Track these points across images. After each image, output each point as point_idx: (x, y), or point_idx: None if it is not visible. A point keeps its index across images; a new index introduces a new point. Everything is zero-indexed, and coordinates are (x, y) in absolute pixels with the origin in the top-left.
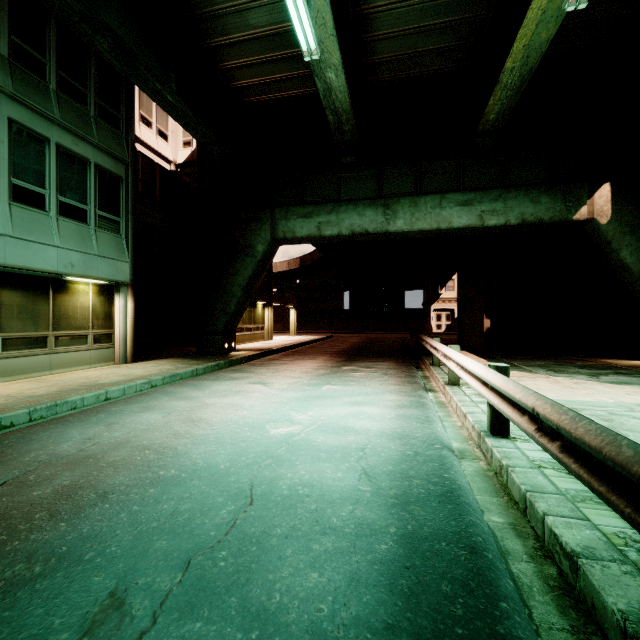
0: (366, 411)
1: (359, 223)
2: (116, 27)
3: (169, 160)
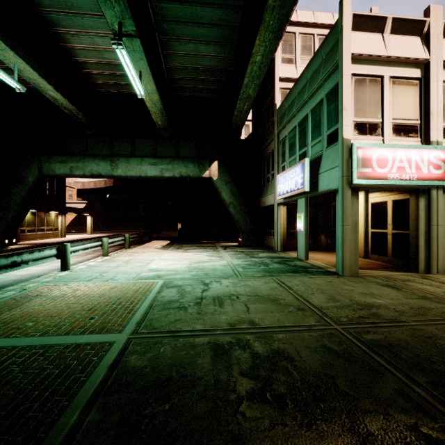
0: (33, 268)
1: (96, 169)
2: None
3: None
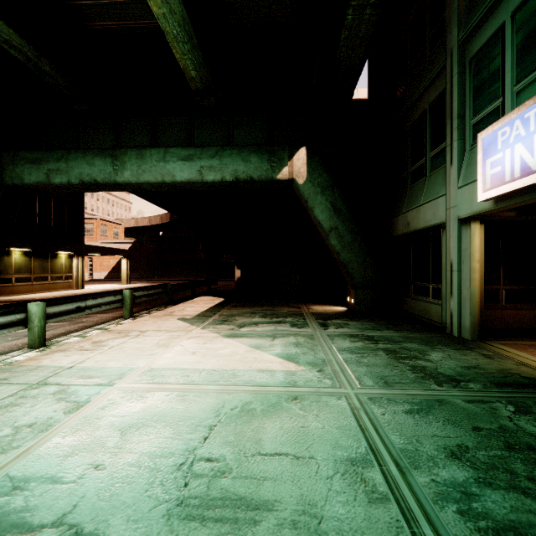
0: None
1: (88, 172)
2: None
3: None
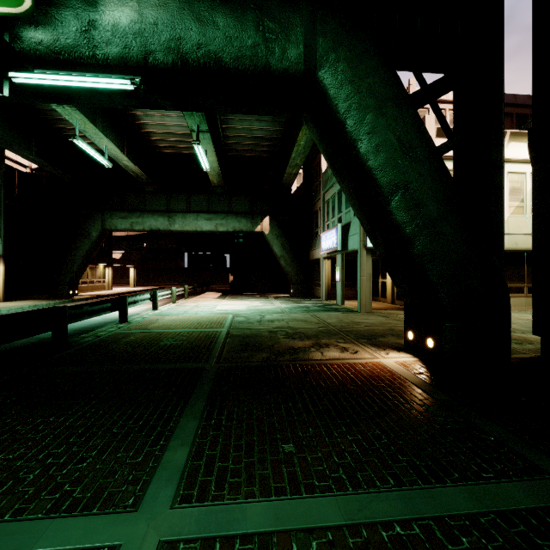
0: None
1: (155, 224)
2: (1, 130)
3: (26, 166)
